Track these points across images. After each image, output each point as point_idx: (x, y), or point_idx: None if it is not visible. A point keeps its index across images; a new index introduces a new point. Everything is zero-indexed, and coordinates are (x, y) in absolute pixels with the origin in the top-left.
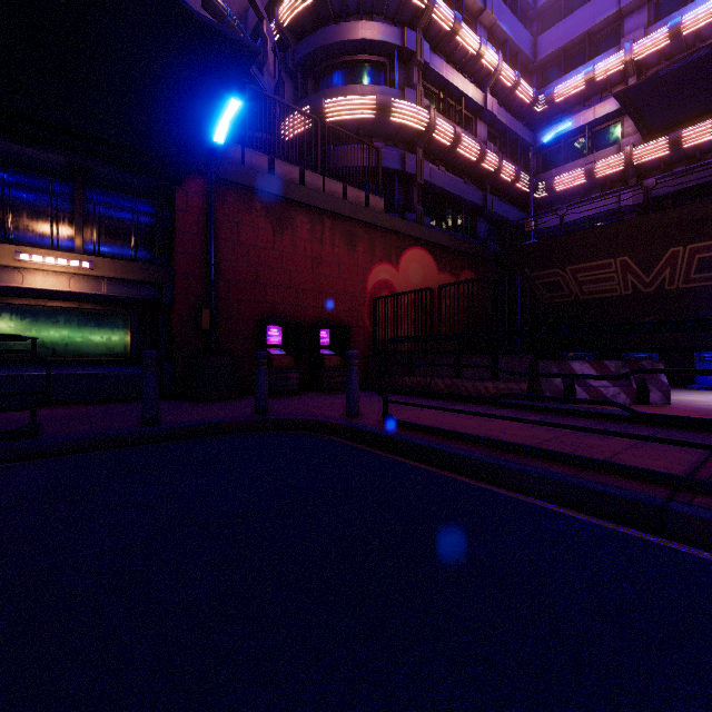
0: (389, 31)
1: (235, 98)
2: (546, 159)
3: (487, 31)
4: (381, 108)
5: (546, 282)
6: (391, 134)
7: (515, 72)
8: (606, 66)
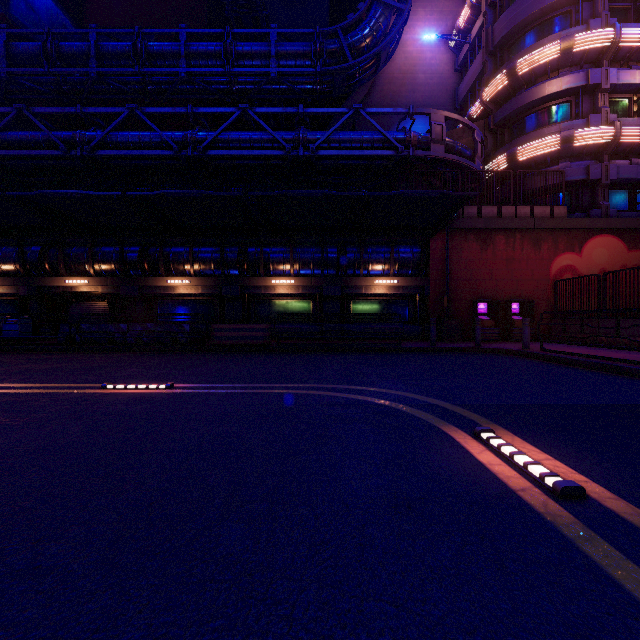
0: (573, 79)
1: None
2: None
3: None
4: (564, 141)
5: None
6: (575, 153)
7: None
8: None
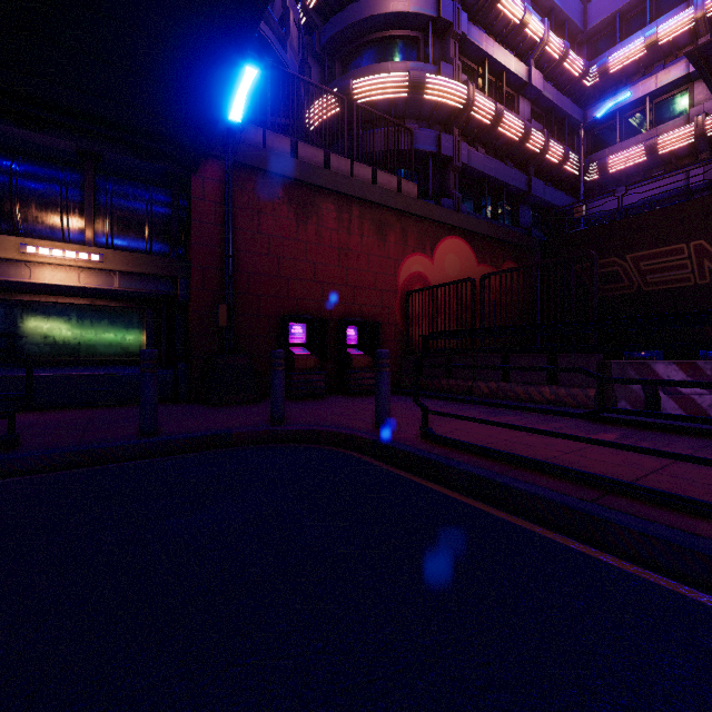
0: (423, 1)
1: (250, 66)
2: (598, 138)
3: None
4: (414, 85)
5: (602, 272)
6: (424, 114)
7: (563, 42)
8: (672, 26)
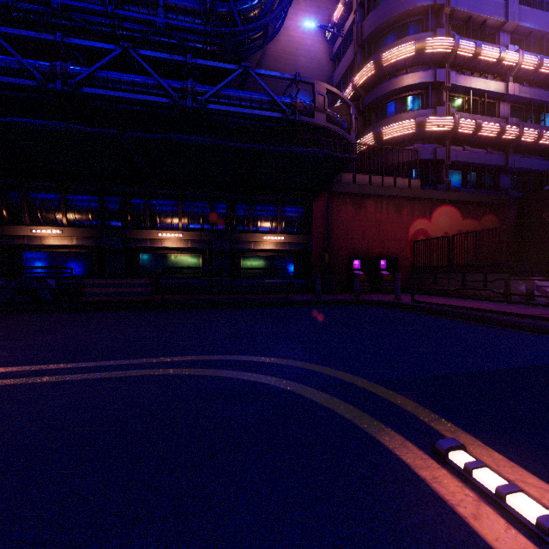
0: (425, 75)
1: None
2: None
3: (511, 33)
4: (418, 126)
5: None
6: (426, 137)
7: (537, 57)
8: None
